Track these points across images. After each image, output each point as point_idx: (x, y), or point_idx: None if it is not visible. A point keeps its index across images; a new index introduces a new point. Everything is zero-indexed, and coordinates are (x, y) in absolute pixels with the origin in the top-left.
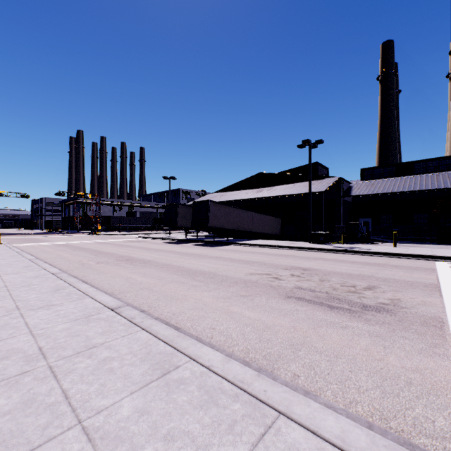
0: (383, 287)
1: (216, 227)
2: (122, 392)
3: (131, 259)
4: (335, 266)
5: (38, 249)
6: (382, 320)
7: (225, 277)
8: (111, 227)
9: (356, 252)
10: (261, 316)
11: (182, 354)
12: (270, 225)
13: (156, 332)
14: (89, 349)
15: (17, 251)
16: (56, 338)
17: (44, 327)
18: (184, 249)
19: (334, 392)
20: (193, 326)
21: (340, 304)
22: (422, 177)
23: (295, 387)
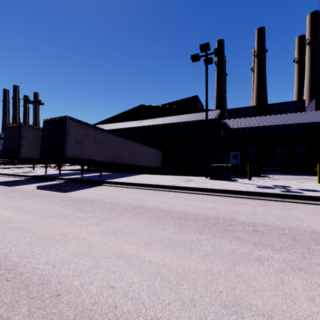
0: None
1: (81, 158)
2: None
3: None
4: None
5: None
6: None
7: None
8: None
9: (318, 199)
10: None
11: None
12: (152, 157)
13: None
14: None
15: None
16: None
17: None
18: None
19: None
20: None
21: None
22: (284, 115)
23: None
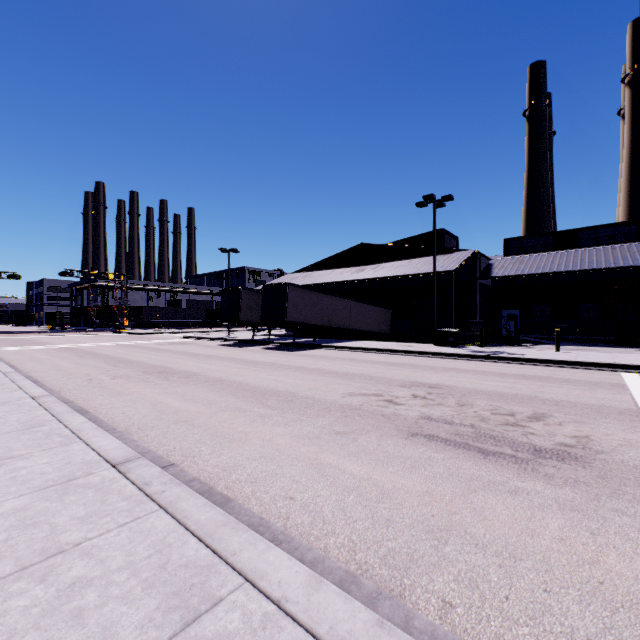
0: (557, 415)
1: (298, 322)
2: None
3: (167, 371)
4: (477, 381)
5: (26, 356)
6: (573, 476)
7: (311, 401)
8: (144, 322)
9: (504, 359)
10: (371, 471)
11: (228, 566)
12: (375, 319)
13: (184, 516)
14: (49, 557)
15: None
16: None
17: None
18: (249, 354)
19: None
20: (256, 494)
21: (498, 447)
22: (591, 251)
23: (452, 639)
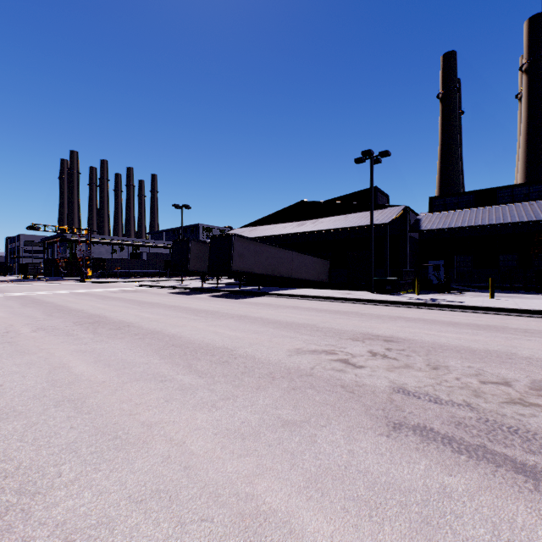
0: None
1: (243, 271)
2: None
3: (100, 322)
4: (433, 333)
5: None
6: None
7: (251, 362)
8: (107, 272)
9: (446, 307)
10: (353, 538)
11: None
12: (315, 269)
13: None
14: None
15: None
16: None
17: None
18: (194, 302)
19: None
20: None
21: (539, 457)
22: (511, 206)
23: None
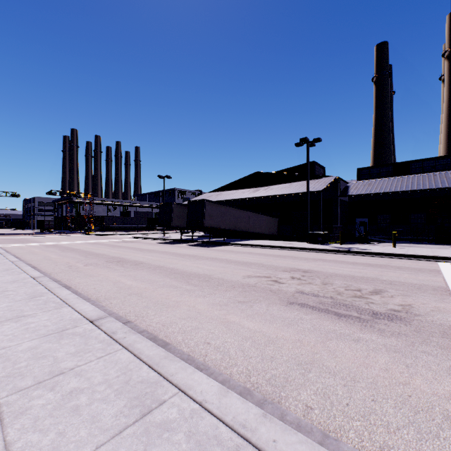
0: (390, 290)
1: (212, 227)
2: (84, 446)
3: (122, 261)
4: (336, 268)
5: (25, 250)
6: (398, 330)
7: (222, 281)
8: (105, 227)
9: (356, 253)
10: (261, 326)
11: (168, 382)
12: (266, 225)
13: (139, 352)
14: (54, 376)
15: (1, 253)
16: (17, 361)
17: (6, 345)
18: (178, 249)
19: (358, 432)
20: (185, 340)
21: (348, 312)
22: (419, 176)
23: (310, 427)
